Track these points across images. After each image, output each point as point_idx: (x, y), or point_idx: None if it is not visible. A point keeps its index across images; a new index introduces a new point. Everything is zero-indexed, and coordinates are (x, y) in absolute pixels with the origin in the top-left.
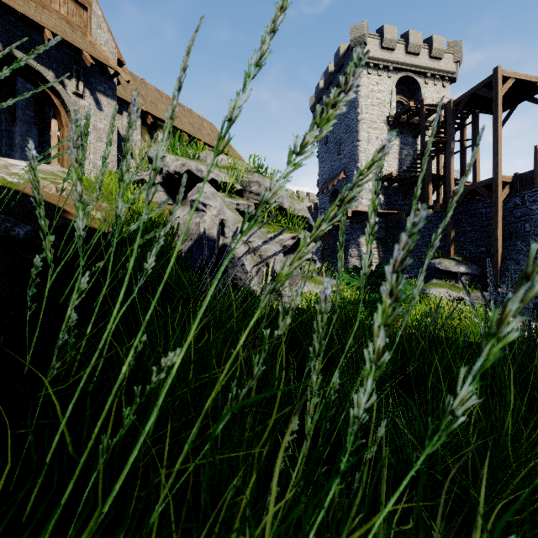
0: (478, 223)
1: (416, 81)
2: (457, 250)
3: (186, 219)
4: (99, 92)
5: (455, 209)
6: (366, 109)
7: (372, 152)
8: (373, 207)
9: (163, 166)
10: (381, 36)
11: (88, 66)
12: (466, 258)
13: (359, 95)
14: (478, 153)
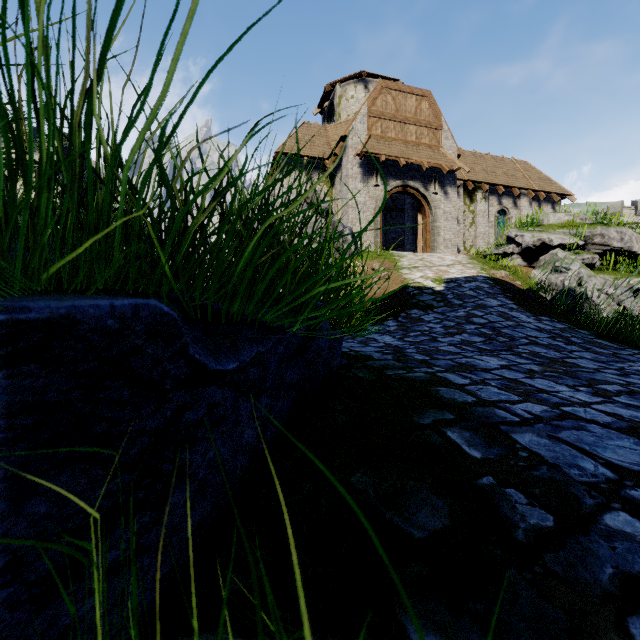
0: None
1: None
2: None
3: (550, 278)
4: (446, 186)
5: None
6: None
7: None
8: None
9: (522, 242)
10: None
11: (440, 170)
12: None
13: None
14: None
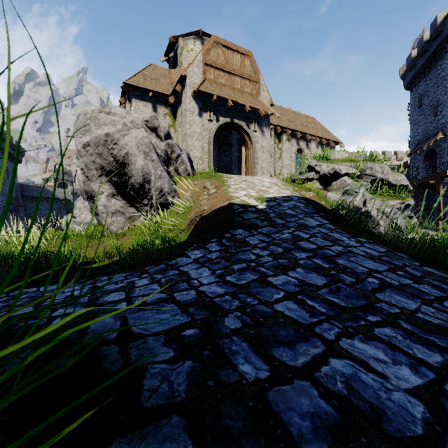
0: None
1: None
2: None
3: (342, 199)
4: (263, 126)
5: None
6: None
7: None
8: None
9: (320, 170)
10: None
11: (258, 114)
12: None
13: None
14: None
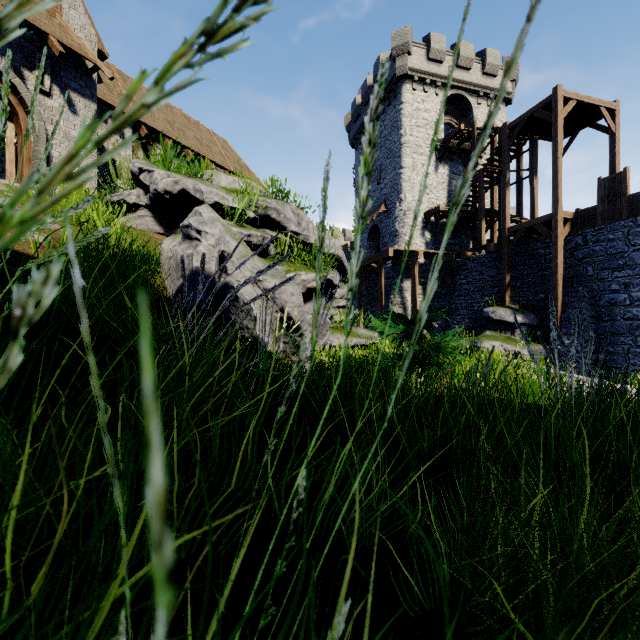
0: (536, 265)
1: (467, 101)
2: (513, 297)
3: (175, 251)
4: (73, 91)
5: (510, 250)
6: (410, 131)
7: (418, 182)
8: (366, 168)
9: (150, 184)
10: (427, 45)
11: (57, 56)
12: (523, 306)
13: (402, 114)
14: (536, 185)
